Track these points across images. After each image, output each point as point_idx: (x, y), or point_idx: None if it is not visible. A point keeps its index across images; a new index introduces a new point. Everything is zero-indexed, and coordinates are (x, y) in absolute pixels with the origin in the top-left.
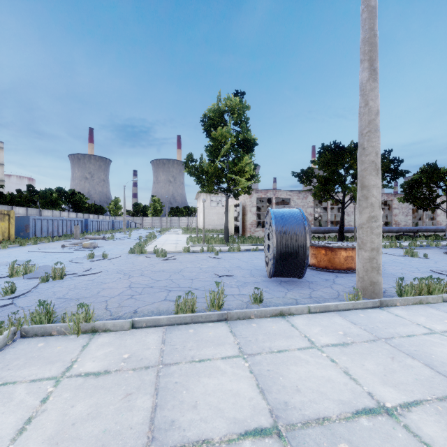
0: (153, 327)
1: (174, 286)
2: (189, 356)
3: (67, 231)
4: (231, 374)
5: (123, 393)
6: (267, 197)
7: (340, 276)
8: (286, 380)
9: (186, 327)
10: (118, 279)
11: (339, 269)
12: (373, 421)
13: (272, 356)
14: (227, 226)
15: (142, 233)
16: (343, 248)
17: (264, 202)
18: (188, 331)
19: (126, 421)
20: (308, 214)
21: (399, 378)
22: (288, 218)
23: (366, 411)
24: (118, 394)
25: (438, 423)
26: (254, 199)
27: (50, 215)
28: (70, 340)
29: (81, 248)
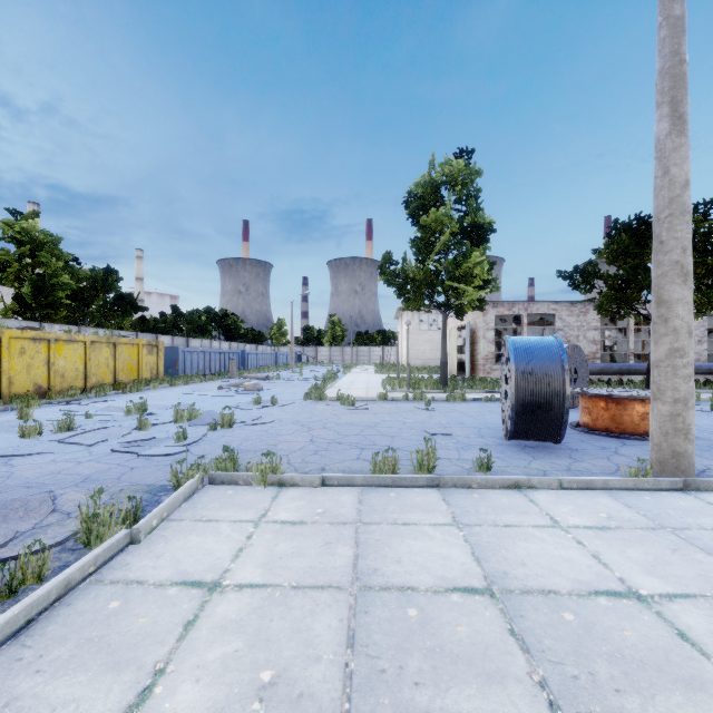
0: (346, 487)
1: (369, 443)
2: (391, 518)
3: (220, 368)
4: (441, 540)
5: (323, 541)
6: (514, 314)
7: (630, 445)
8: (510, 553)
9: (386, 490)
10: (296, 431)
11: (630, 433)
12: (614, 602)
13: (496, 529)
14: (445, 362)
15: (316, 371)
16: (639, 399)
17: (509, 321)
18: (388, 494)
19: (330, 563)
20: (589, 340)
21: (673, 571)
22: (536, 351)
23: (609, 593)
24: (318, 542)
25: (708, 617)
26: (490, 318)
27: (199, 346)
28: (258, 491)
29: (242, 391)
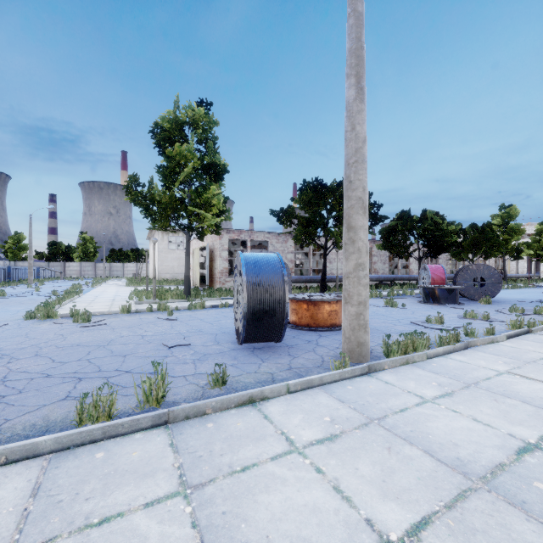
0: (22, 461)
1: (91, 369)
2: (81, 516)
3: None
4: (157, 538)
5: None
6: (241, 239)
7: (324, 336)
8: (251, 527)
9: (91, 448)
10: None
11: (322, 326)
12: None
13: (233, 481)
14: (188, 275)
15: (60, 286)
16: (327, 301)
17: (238, 245)
18: (93, 457)
19: None
20: (288, 260)
21: (401, 482)
22: (263, 265)
23: None
24: None
25: None
26: (225, 241)
27: None
28: None
29: None
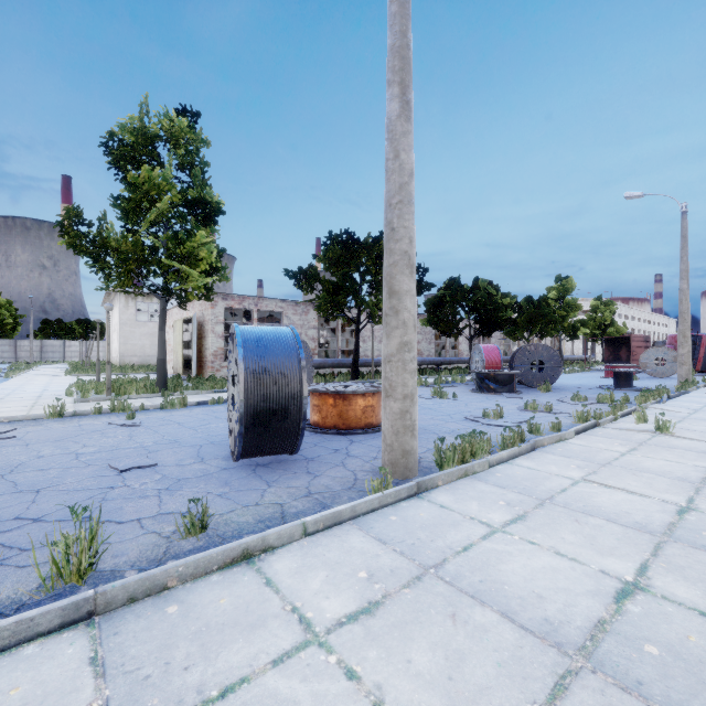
0: None
1: None
2: None
3: None
4: None
5: None
6: (244, 308)
7: (357, 441)
8: None
9: None
10: None
11: (354, 427)
12: None
13: None
14: (163, 359)
15: None
16: (361, 393)
17: (240, 317)
18: None
19: None
20: (310, 338)
21: (475, 677)
22: (271, 344)
23: None
24: None
25: None
26: (220, 310)
27: None
28: None
29: None
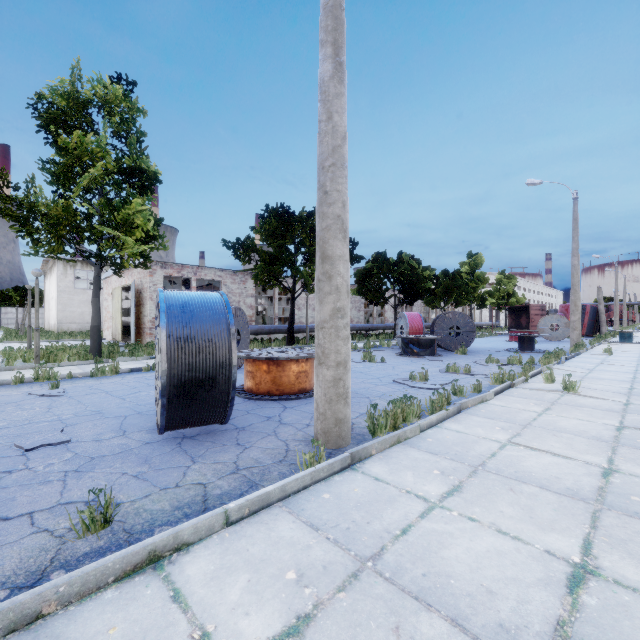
0: None
1: None
2: None
3: None
4: None
5: None
6: (183, 276)
7: (290, 407)
8: None
9: None
10: None
11: (288, 393)
12: None
13: None
14: (97, 326)
15: None
16: (295, 359)
17: (180, 285)
18: None
19: None
20: (248, 306)
21: None
22: (197, 309)
23: None
24: None
25: None
26: (159, 278)
27: None
28: None
29: None
